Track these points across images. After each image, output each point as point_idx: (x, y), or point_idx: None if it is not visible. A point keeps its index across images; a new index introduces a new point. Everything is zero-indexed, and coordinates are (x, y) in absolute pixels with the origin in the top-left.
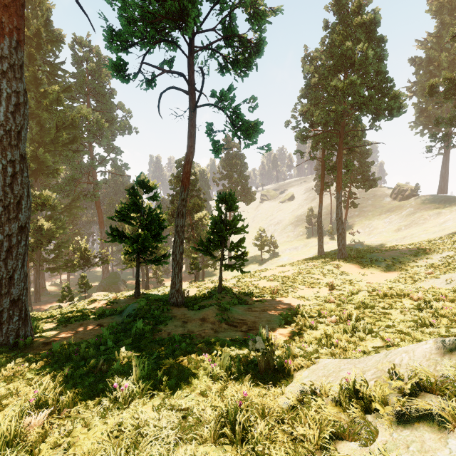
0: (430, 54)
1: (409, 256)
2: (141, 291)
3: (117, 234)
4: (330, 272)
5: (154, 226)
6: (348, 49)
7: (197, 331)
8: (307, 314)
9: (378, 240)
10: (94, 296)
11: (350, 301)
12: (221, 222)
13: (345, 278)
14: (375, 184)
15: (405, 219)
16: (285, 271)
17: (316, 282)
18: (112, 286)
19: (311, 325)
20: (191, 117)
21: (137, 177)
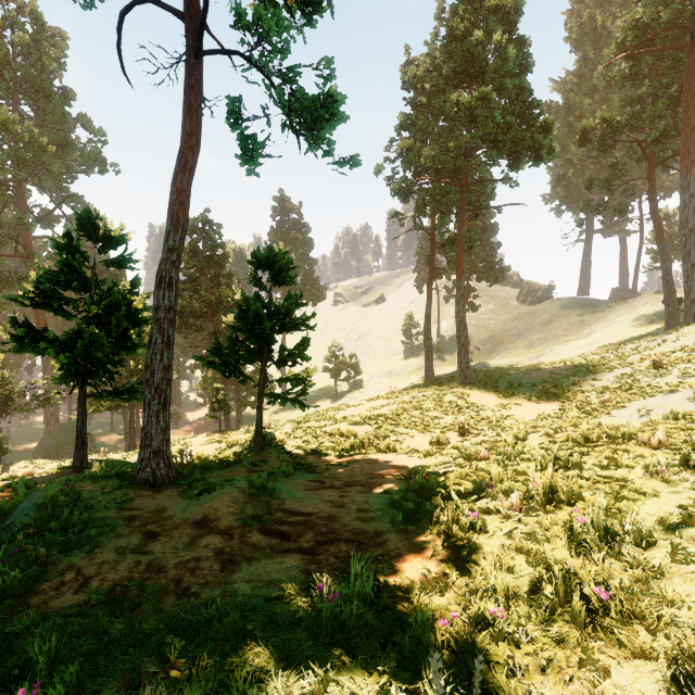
0: (570, 99)
1: (566, 378)
2: (114, 455)
3: (31, 336)
4: (453, 406)
5: (116, 317)
6: (476, 45)
7: (174, 567)
8: (442, 488)
9: (506, 359)
10: (13, 470)
11: (521, 455)
12: (259, 304)
13: (478, 414)
14: (503, 276)
15: (539, 329)
16: (377, 407)
17: (434, 423)
18: (65, 447)
19: (472, 523)
20: (188, 63)
21: (78, 213)
